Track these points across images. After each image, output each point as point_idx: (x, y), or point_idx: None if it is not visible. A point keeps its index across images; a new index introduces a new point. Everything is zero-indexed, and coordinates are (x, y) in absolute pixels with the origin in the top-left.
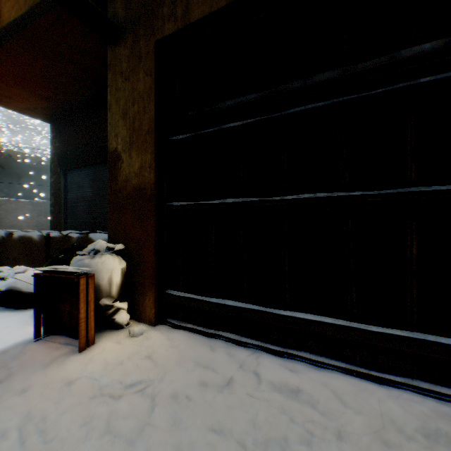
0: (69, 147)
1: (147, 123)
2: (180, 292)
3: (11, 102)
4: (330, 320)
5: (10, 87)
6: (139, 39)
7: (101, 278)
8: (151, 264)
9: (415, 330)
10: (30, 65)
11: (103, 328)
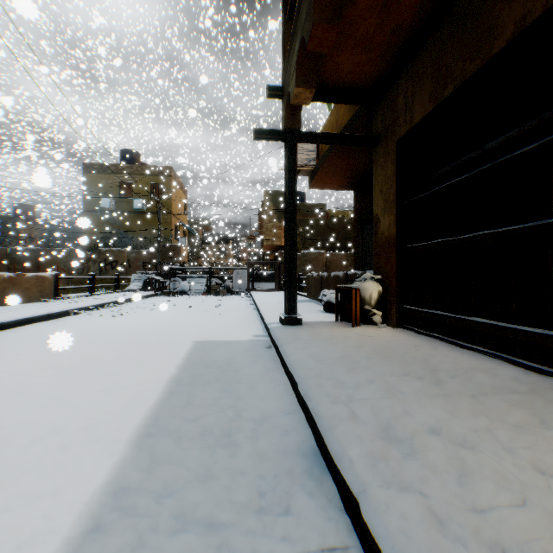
0: (364, 207)
1: (392, 195)
2: (411, 307)
3: (330, 186)
4: (493, 323)
5: (329, 178)
6: (388, 140)
7: (365, 294)
8: (394, 288)
9: (552, 330)
10: (338, 162)
11: (367, 323)
